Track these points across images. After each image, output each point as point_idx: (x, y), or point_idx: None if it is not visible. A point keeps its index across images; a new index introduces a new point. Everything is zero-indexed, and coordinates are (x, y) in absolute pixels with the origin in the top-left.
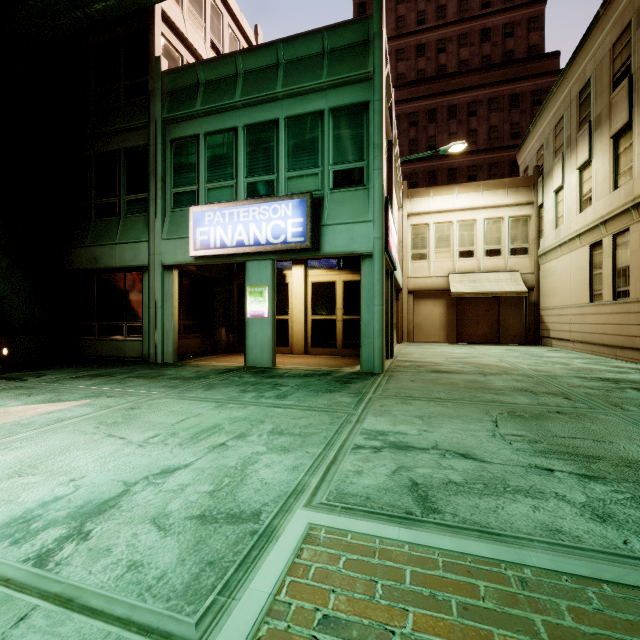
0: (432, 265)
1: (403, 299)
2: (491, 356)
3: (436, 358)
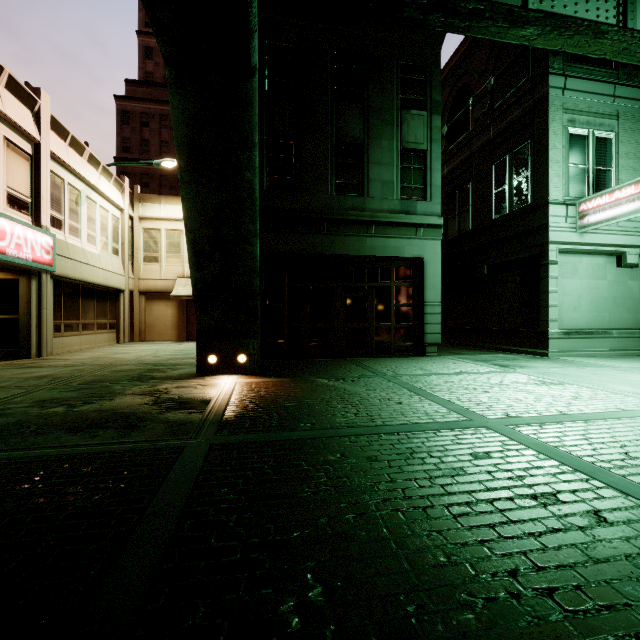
0: (164, 268)
1: (134, 299)
2: (158, 351)
3: (92, 355)
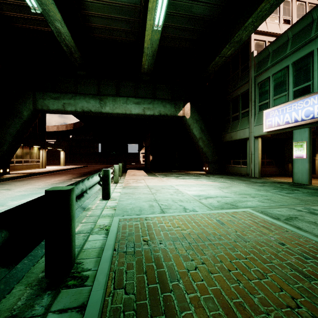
0: None
1: None
2: None
3: None
